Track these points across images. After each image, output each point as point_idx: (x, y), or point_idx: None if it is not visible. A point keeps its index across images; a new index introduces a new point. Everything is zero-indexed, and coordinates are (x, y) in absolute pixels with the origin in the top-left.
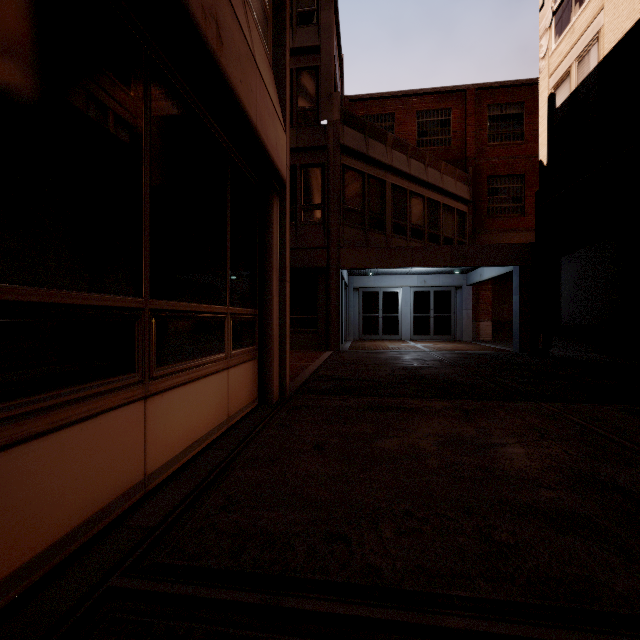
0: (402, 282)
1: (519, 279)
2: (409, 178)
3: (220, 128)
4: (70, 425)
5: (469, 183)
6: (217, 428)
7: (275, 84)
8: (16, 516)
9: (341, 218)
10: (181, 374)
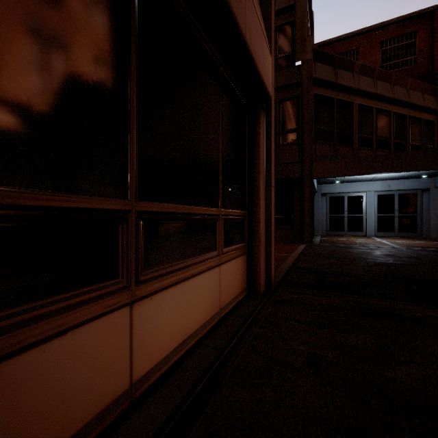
0: (366, 187)
1: None
2: (375, 97)
3: (212, 44)
4: (26, 349)
5: (437, 94)
6: (209, 320)
7: (261, 15)
8: None
9: (313, 137)
10: (172, 274)
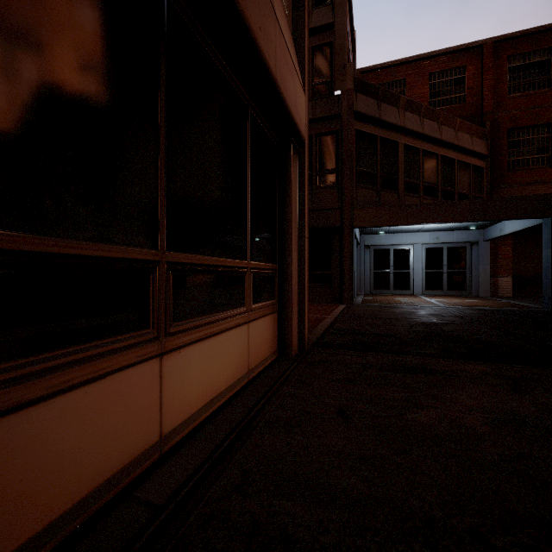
0: (413, 239)
1: (551, 232)
2: (422, 138)
3: (240, 83)
4: (72, 389)
5: (486, 138)
6: (237, 382)
7: (294, 46)
8: (1, 498)
9: (354, 180)
10: (200, 329)
